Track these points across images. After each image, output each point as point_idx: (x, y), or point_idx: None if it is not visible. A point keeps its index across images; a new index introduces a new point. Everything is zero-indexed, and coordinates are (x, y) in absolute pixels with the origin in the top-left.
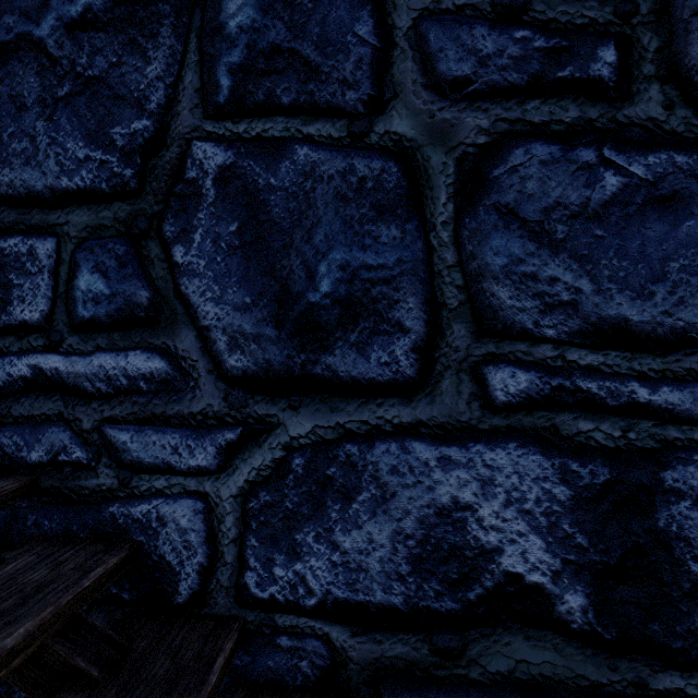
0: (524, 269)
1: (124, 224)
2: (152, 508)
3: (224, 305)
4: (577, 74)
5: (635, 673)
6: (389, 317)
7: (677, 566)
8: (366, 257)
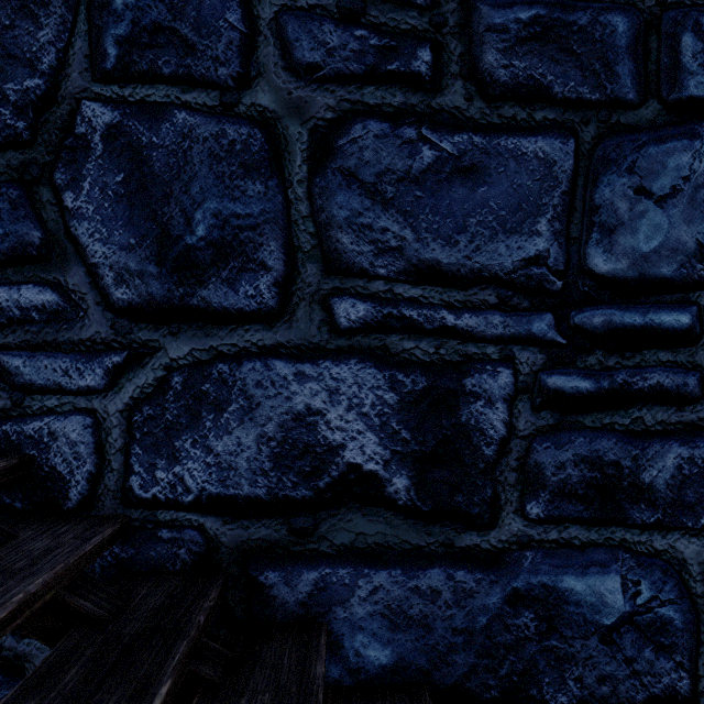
0: (362, 221)
1: (17, 171)
2: (44, 425)
3: (111, 246)
4: (402, 69)
5: (445, 535)
6: (255, 258)
7: (475, 451)
8: (236, 208)
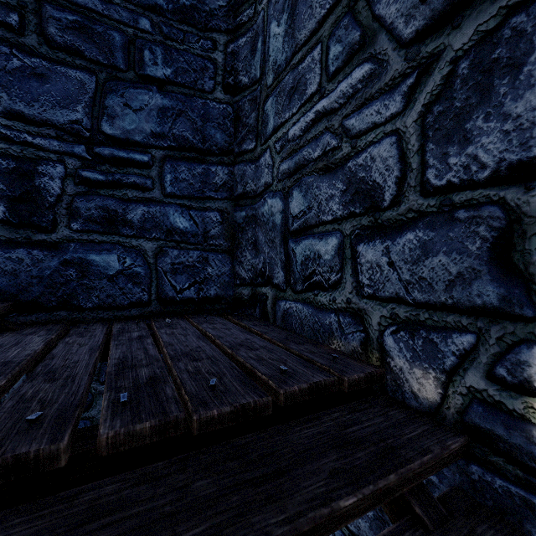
0: None
1: None
2: None
3: None
4: (1, 19)
5: (27, 234)
6: None
7: (44, 199)
8: None
